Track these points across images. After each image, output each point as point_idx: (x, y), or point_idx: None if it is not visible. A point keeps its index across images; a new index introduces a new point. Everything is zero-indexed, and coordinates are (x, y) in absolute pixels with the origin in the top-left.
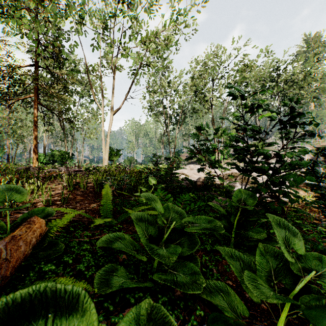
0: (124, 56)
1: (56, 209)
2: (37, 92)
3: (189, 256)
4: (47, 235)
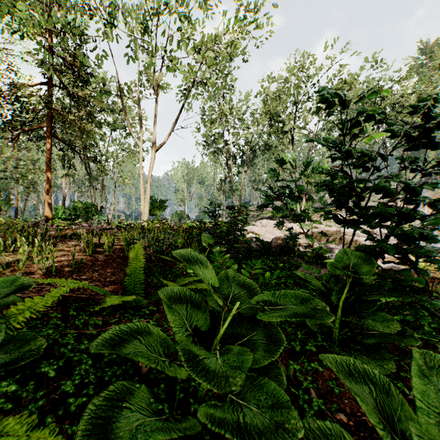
0: (170, 70)
1: (49, 280)
2: (51, 120)
3: (266, 365)
4: (10, 326)
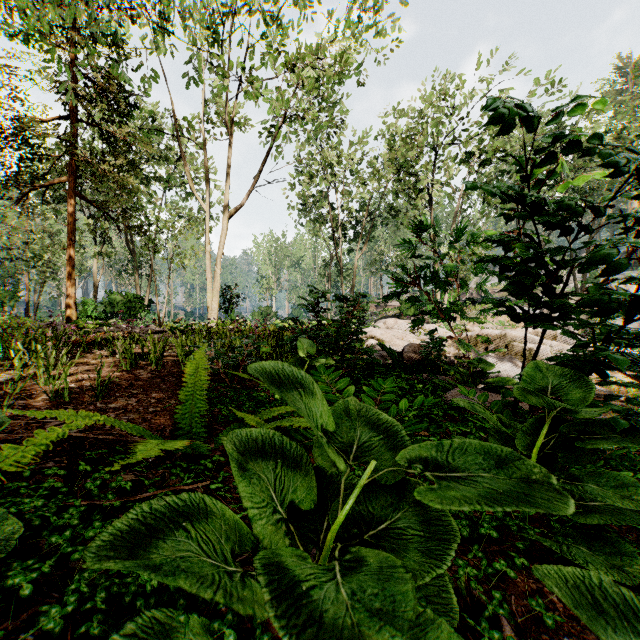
0: (250, 97)
1: (46, 412)
2: (75, 172)
3: None
4: None
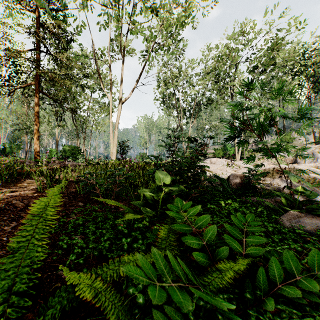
0: (132, 33)
1: None
2: (39, 79)
3: None
4: None
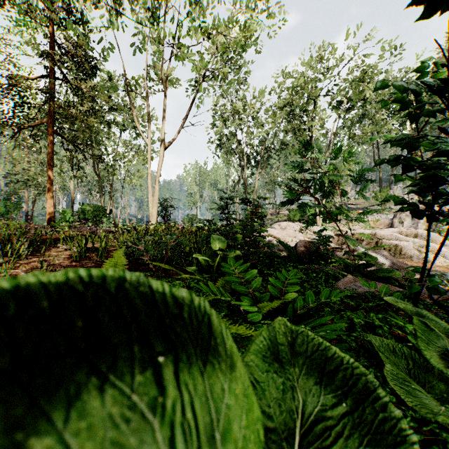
0: (179, 58)
1: None
2: (53, 116)
3: None
4: None
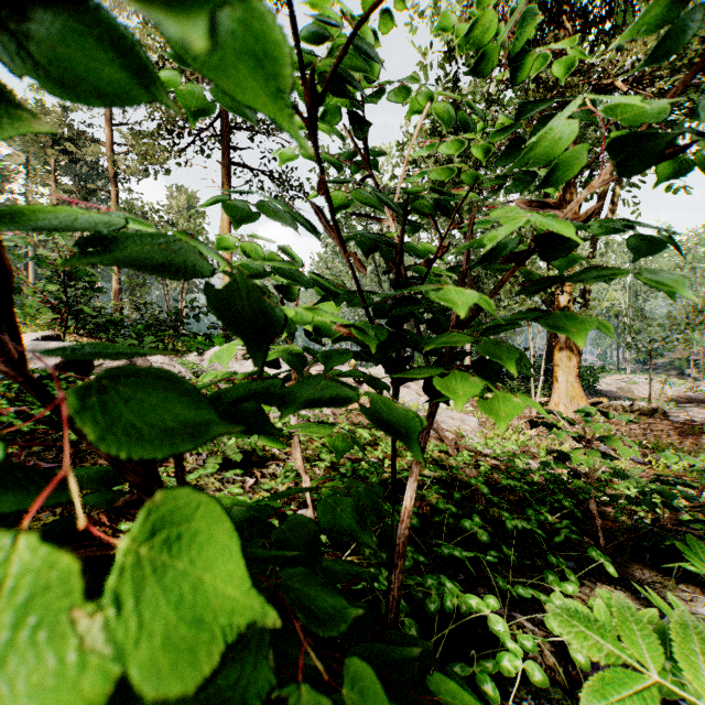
0: None
1: None
2: None
3: None
4: None
